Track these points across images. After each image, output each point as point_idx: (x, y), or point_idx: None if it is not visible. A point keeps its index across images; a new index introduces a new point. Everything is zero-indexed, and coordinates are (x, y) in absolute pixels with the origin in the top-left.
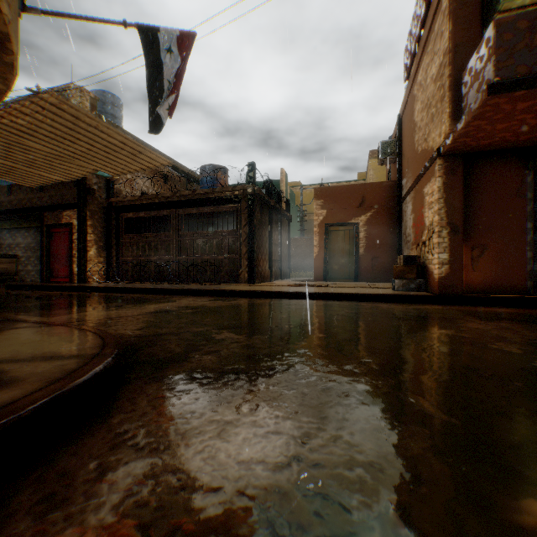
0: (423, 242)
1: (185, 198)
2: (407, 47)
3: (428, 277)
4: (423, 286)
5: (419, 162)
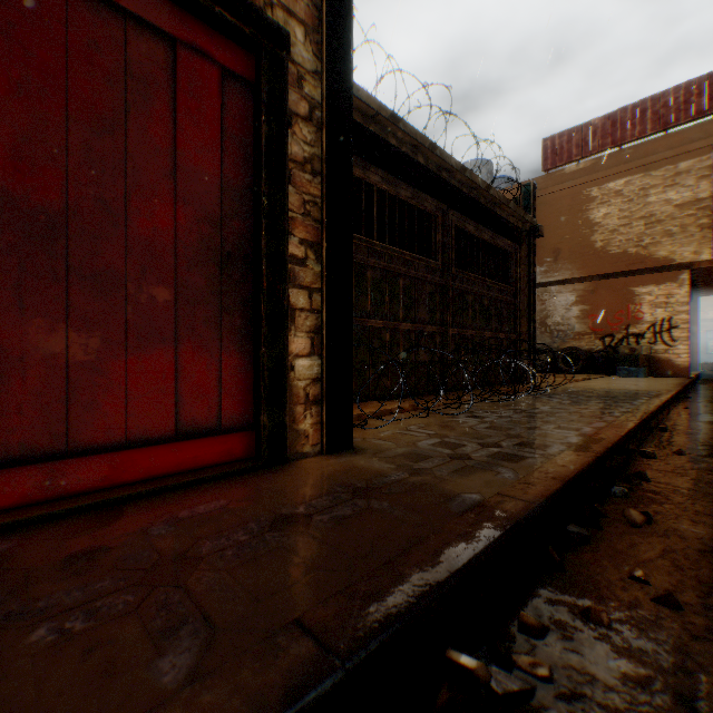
0: (631, 334)
1: (468, 190)
2: (561, 140)
3: (652, 364)
4: (646, 372)
5: (612, 261)
